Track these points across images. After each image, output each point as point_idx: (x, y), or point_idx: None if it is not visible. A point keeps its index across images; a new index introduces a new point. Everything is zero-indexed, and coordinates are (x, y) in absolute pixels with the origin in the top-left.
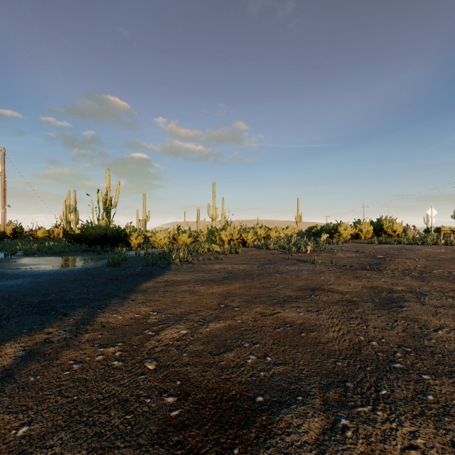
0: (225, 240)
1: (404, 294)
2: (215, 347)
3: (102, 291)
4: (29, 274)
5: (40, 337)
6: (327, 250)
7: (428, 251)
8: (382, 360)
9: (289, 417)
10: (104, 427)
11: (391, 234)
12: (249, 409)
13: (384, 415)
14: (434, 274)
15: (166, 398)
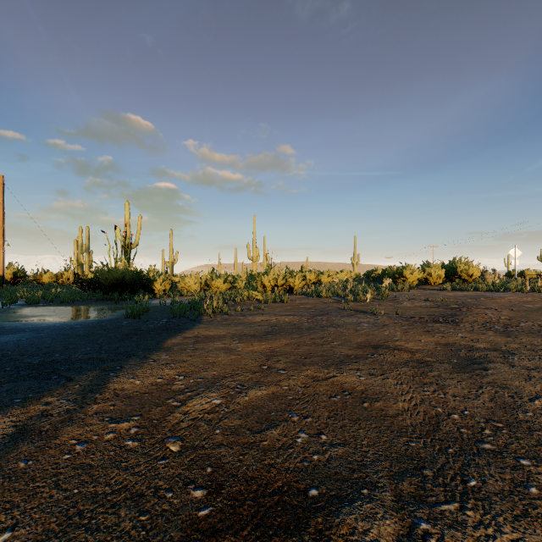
0: (267, 286)
1: (487, 353)
2: (256, 421)
3: (118, 349)
4: (30, 328)
5: (37, 409)
6: (390, 298)
7: (512, 299)
8: (467, 439)
9: (353, 519)
10: (111, 533)
11: (466, 279)
12: (300, 507)
13: (477, 516)
14: (521, 328)
15: (193, 491)
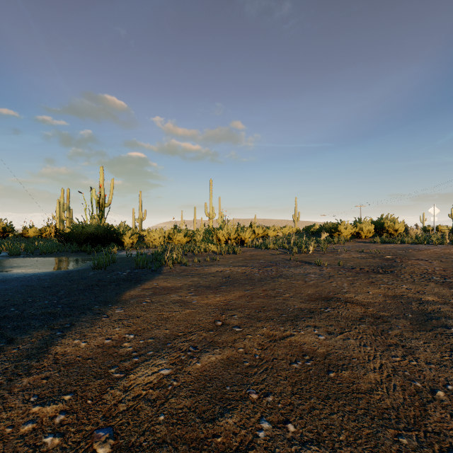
0: (222, 240)
1: (440, 307)
2: (208, 401)
3: (75, 303)
4: None
5: None
6: (329, 250)
7: (437, 251)
8: None
9: None
10: None
11: (392, 233)
12: None
13: None
14: None
15: None
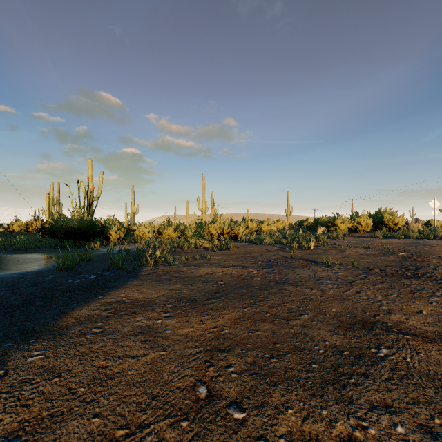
0: (214, 234)
1: None
2: None
3: None
4: None
5: None
6: (330, 246)
7: None
8: None
9: None
10: None
11: (392, 227)
12: None
13: None
14: None
15: None
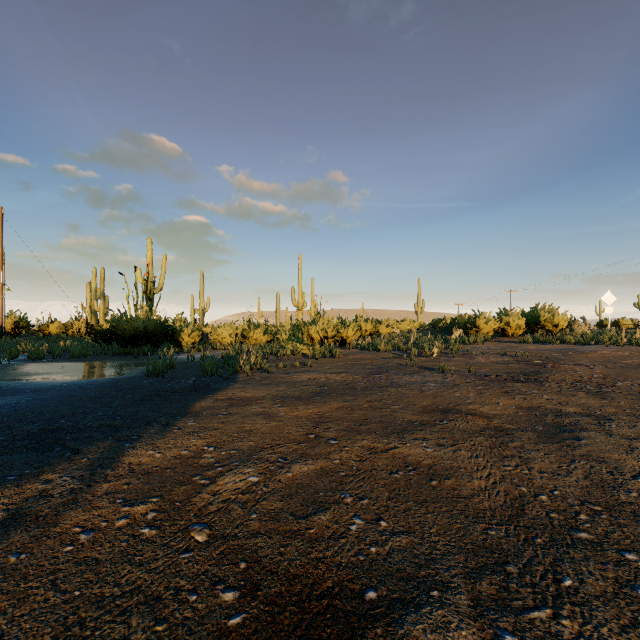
0: (315, 338)
1: (579, 419)
2: (301, 504)
3: (136, 415)
4: (31, 389)
5: (34, 488)
6: (461, 353)
7: (605, 354)
8: (558, 527)
9: (420, 630)
10: None
11: (551, 329)
12: (355, 614)
13: (575, 626)
14: (618, 388)
15: (222, 594)
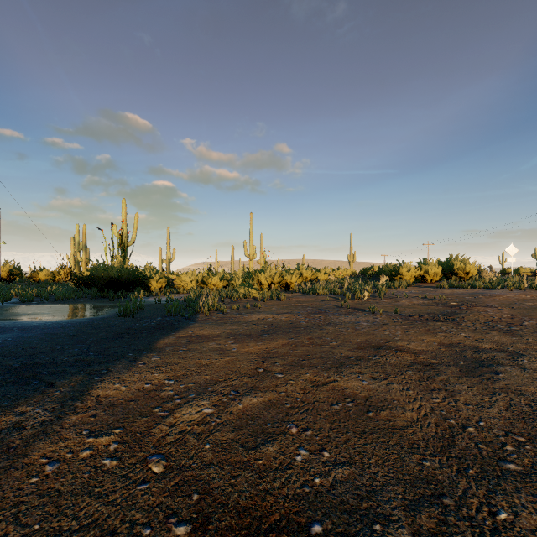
0: (264, 284)
1: (495, 355)
2: (251, 435)
3: (107, 350)
4: (18, 327)
5: (8, 420)
6: (388, 296)
7: (510, 297)
8: (487, 457)
9: None
10: None
11: (463, 276)
12: None
13: None
14: (525, 327)
15: (175, 527)
